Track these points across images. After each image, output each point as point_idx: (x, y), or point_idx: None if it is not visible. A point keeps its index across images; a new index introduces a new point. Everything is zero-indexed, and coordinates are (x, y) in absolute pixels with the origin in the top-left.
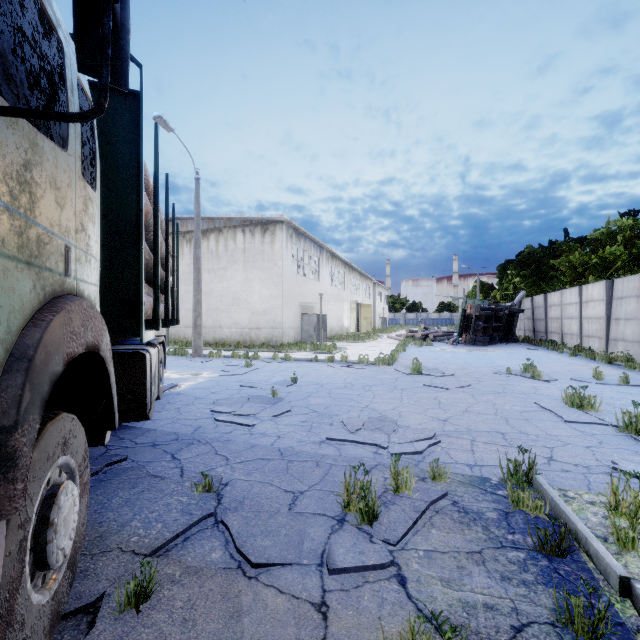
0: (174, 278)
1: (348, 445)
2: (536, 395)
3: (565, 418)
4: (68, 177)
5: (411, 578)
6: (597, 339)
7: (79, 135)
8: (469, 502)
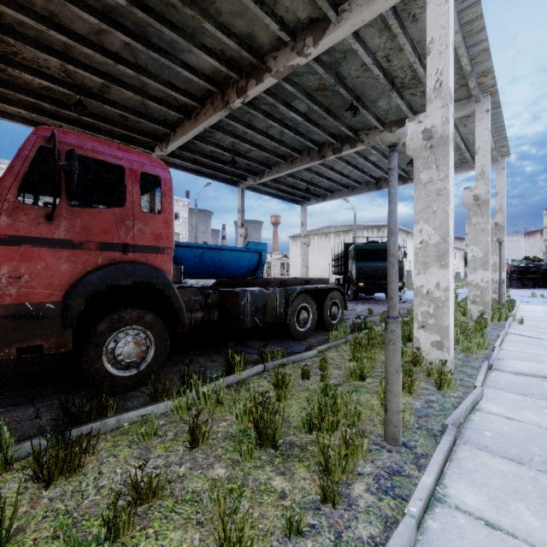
0: None
1: None
2: None
3: None
4: None
5: None
6: None
7: None
8: None
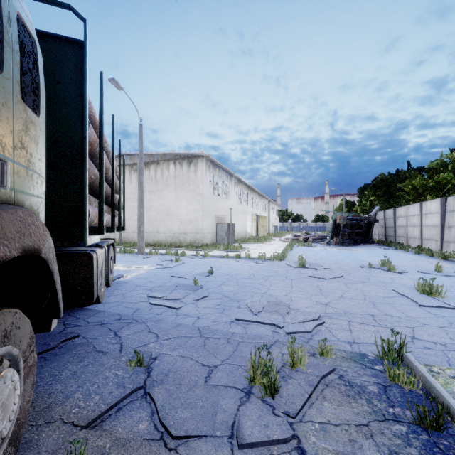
0: (120, 196)
1: (252, 325)
2: (393, 284)
3: (419, 303)
4: (3, 97)
5: (310, 451)
6: (434, 241)
7: (18, 63)
8: (353, 376)
